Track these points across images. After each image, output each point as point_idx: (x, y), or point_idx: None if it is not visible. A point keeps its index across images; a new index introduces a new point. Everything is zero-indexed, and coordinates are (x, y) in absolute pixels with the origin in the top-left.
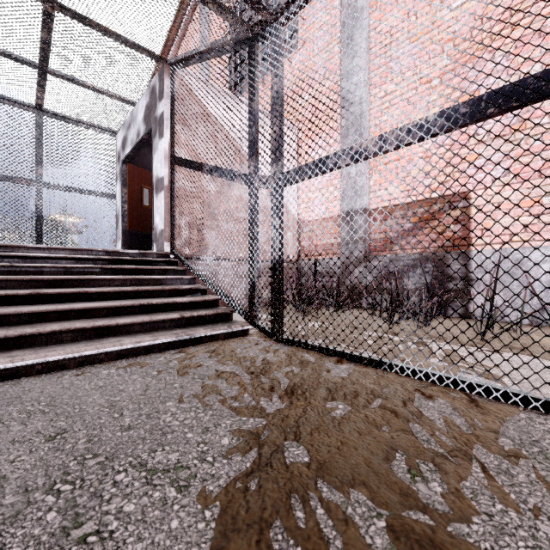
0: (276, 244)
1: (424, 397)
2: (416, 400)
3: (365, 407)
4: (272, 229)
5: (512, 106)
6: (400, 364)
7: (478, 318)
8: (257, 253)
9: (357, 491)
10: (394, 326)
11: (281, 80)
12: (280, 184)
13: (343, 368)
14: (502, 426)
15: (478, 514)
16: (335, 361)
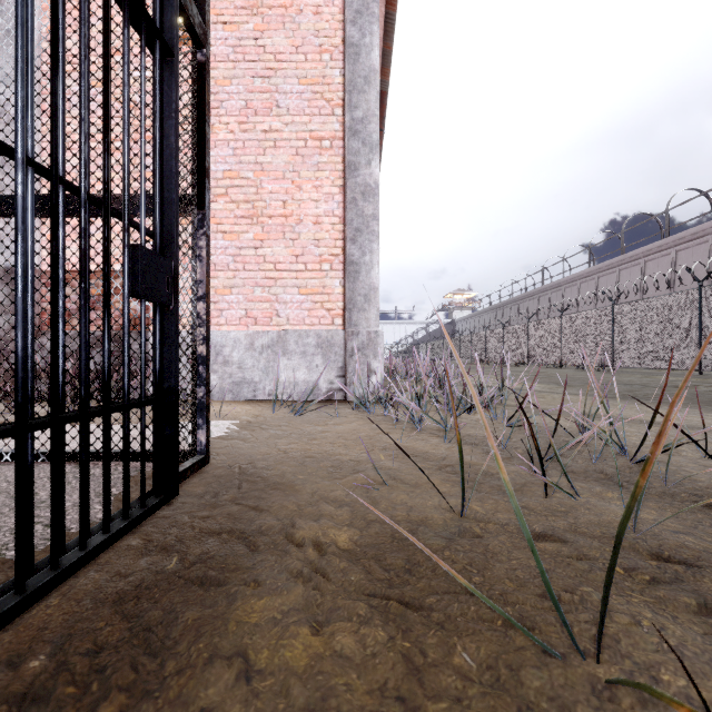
0: None
1: None
2: None
3: None
4: None
5: None
6: None
7: None
8: None
9: None
10: None
11: None
12: None
13: None
14: None
15: None
16: None
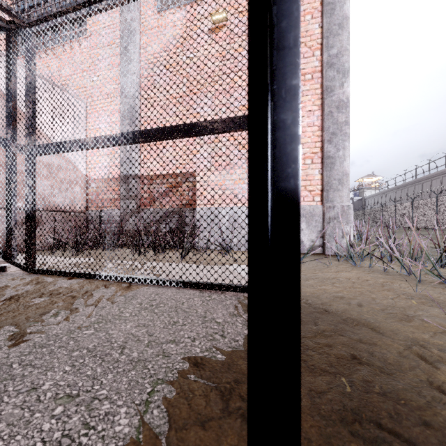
0: (29, 198)
1: (105, 288)
2: (98, 290)
3: (58, 297)
4: (27, 186)
5: (147, 141)
6: (104, 274)
7: (199, 248)
8: (14, 205)
9: (8, 328)
10: (142, 256)
11: (34, 74)
12: (33, 153)
13: (69, 282)
14: (129, 293)
15: (68, 321)
16: (67, 279)
